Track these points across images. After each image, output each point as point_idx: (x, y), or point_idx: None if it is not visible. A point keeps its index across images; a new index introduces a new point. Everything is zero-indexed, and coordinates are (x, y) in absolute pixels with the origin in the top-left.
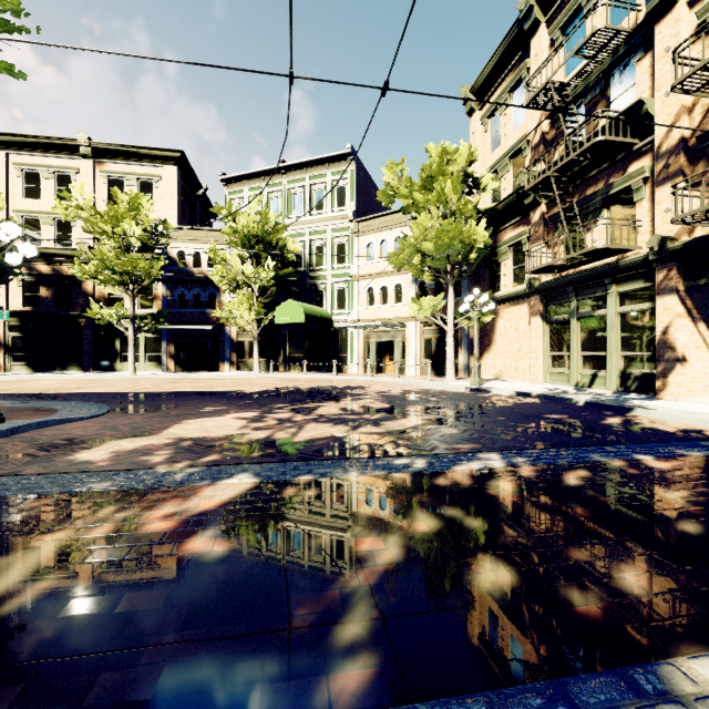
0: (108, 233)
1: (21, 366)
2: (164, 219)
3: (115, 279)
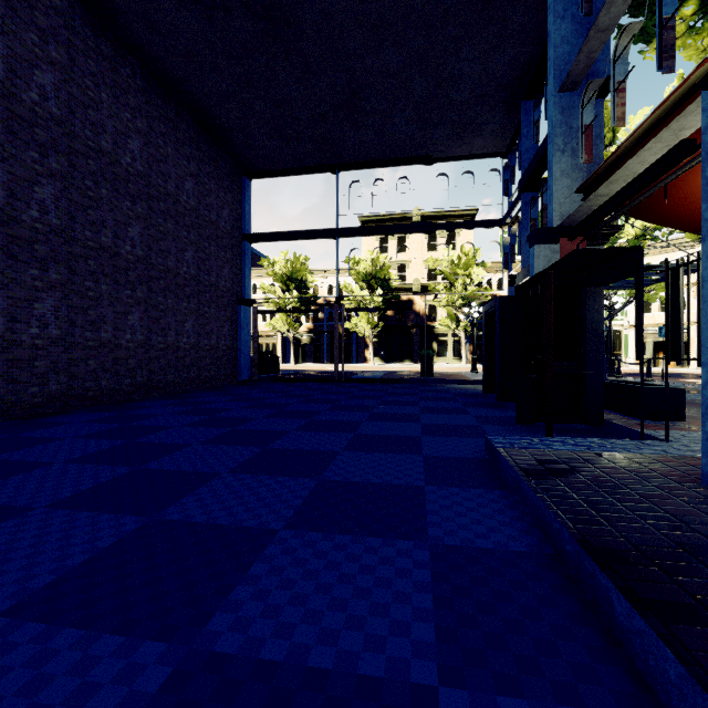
0: (459, 275)
1: (377, 359)
2: (482, 261)
3: (461, 304)
